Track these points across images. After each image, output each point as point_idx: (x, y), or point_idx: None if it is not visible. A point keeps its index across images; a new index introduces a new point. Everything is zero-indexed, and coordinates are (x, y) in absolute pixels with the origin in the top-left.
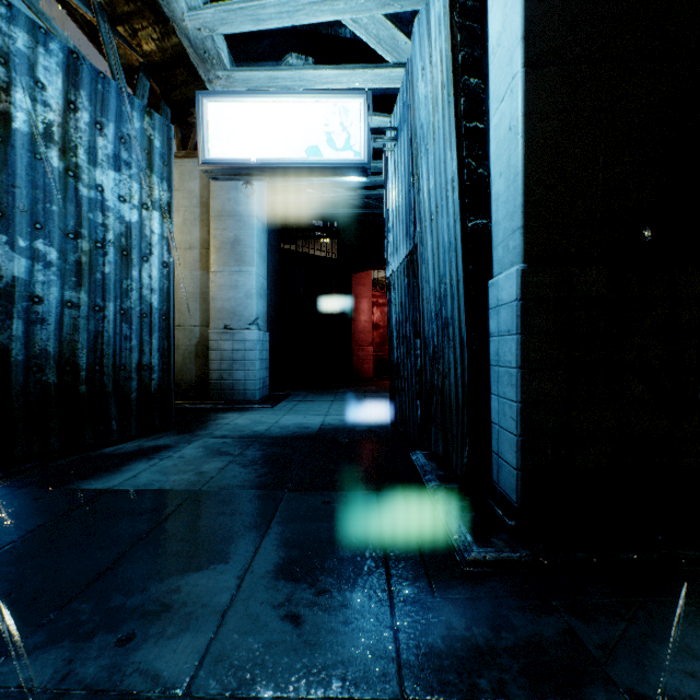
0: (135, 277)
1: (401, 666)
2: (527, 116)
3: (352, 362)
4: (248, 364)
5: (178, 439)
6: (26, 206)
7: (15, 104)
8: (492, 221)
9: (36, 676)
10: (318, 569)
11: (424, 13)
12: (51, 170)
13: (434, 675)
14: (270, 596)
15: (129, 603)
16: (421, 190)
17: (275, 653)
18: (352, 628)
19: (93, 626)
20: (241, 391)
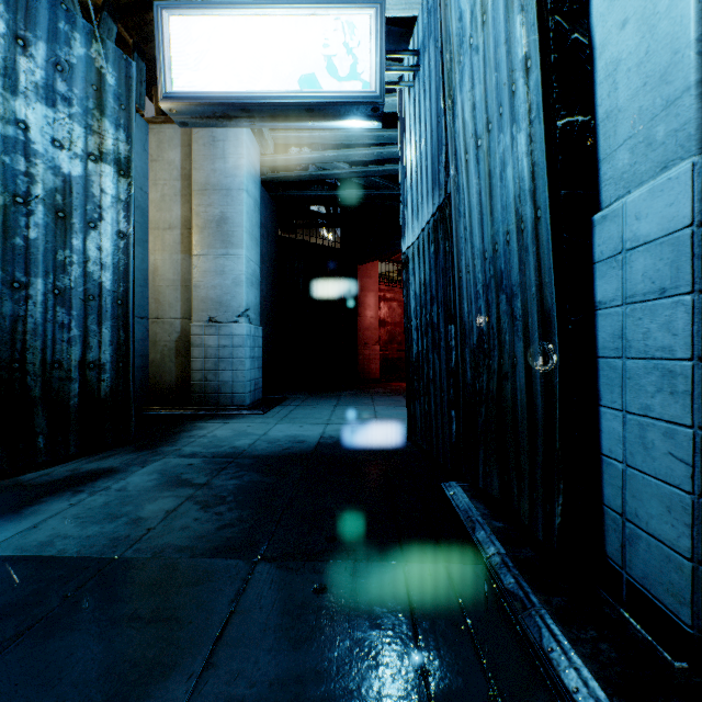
0: (76, 247)
1: None
2: None
3: (357, 362)
4: (237, 363)
5: (132, 458)
6: None
7: None
8: (599, 116)
9: None
10: None
11: None
12: None
13: None
14: None
15: None
16: (459, 112)
17: None
18: None
19: None
20: (228, 394)
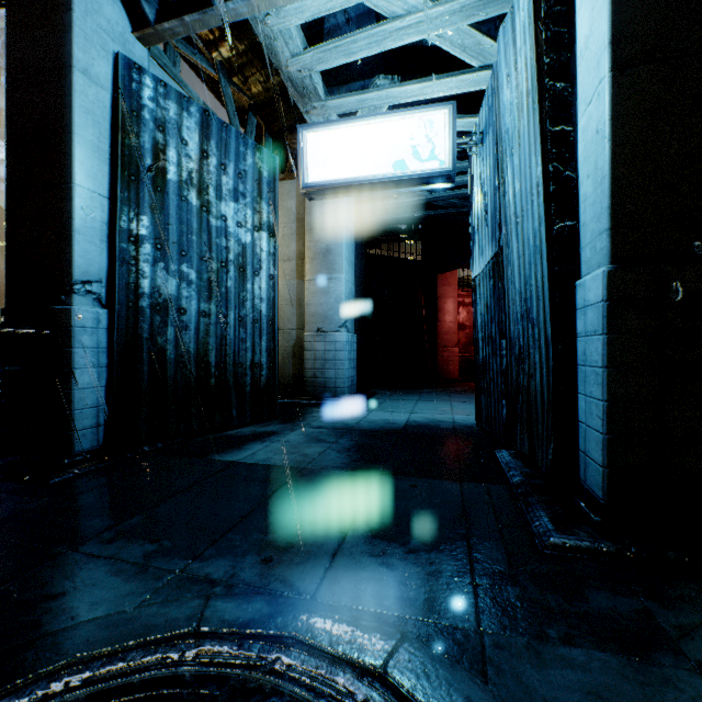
0: (248, 289)
1: (479, 609)
2: (615, 119)
3: (437, 363)
4: (338, 364)
5: (283, 427)
6: (176, 238)
7: (169, 160)
8: (580, 222)
9: (215, 572)
10: (407, 535)
11: (509, 22)
12: (192, 208)
13: (507, 620)
14: (369, 548)
15: (265, 539)
16: (506, 194)
17: (375, 585)
18: (437, 578)
19: (244, 549)
20: (331, 388)
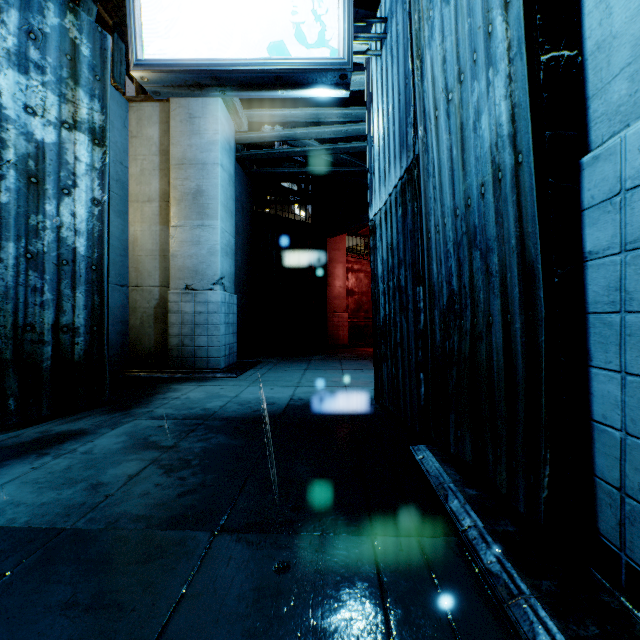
0: (49, 212)
1: None
2: None
3: (327, 328)
4: (212, 328)
5: (104, 420)
6: None
7: None
8: (587, 49)
9: None
10: None
11: None
12: None
13: None
14: None
15: None
16: (428, 69)
17: None
18: None
19: None
20: (203, 358)
